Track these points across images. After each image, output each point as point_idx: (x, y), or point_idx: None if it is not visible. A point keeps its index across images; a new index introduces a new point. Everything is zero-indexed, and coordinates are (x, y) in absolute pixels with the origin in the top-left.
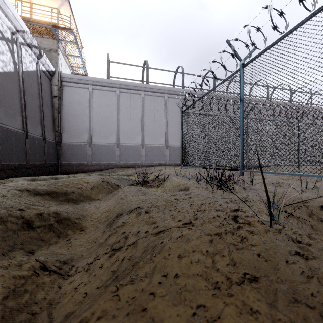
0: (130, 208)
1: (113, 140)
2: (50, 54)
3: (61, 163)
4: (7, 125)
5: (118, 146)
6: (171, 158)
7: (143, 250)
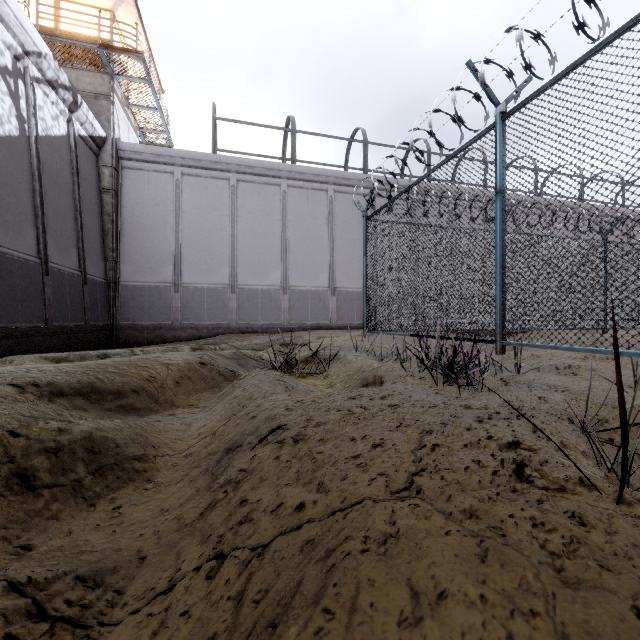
0: (259, 432)
1: (224, 278)
2: (97, 103)
3: (118, 325)
4: (4, 246)
5: (234, 290)
6: (341, 315)
7: (294, 566)
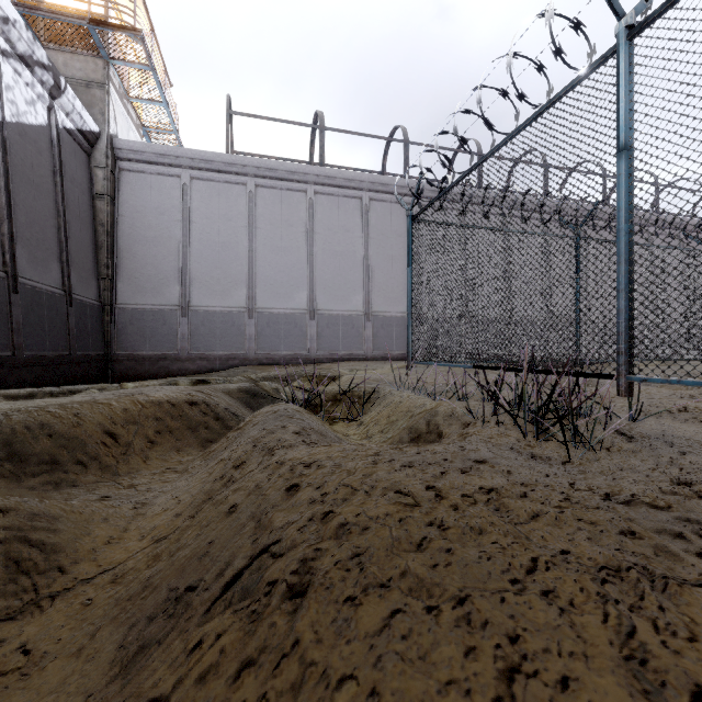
0: (230, 554)
1: (240, 300)
2: (88, 92)
3: (114, 355)
4: None
5: (252, 314)
6: (378, 343)
7: None
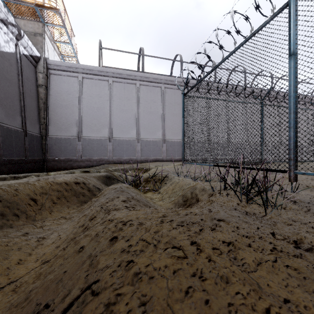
0: (71, 284)
1: (105, 134)
2: (35, 38)
3: (47, 159)
4: None
5: (111, 140)
6: (168, 153)
7: None
